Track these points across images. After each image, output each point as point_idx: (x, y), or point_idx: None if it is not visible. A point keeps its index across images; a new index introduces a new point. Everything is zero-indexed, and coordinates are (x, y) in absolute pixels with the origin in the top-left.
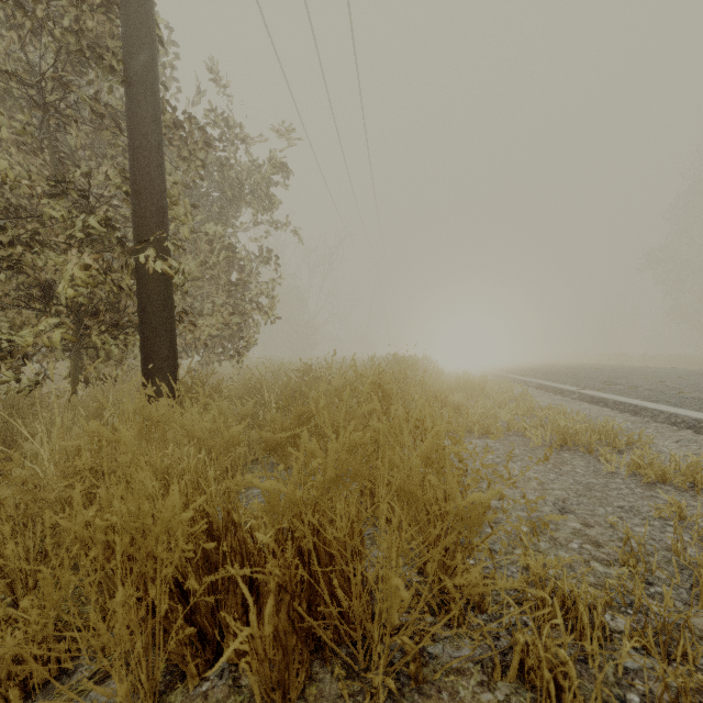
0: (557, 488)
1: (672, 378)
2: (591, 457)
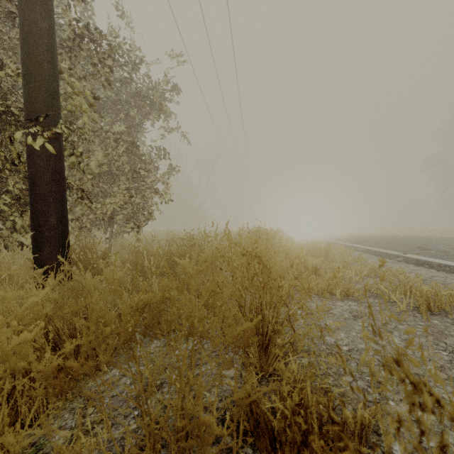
0: None
1: None
2: None
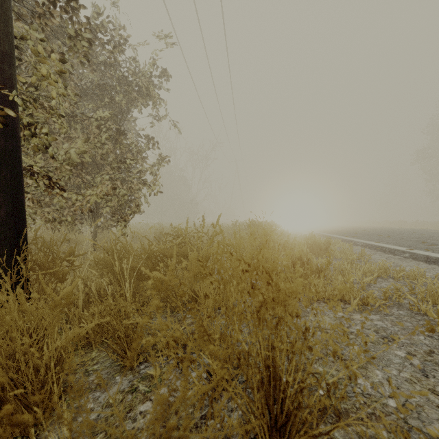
0: None
1: None
2: None
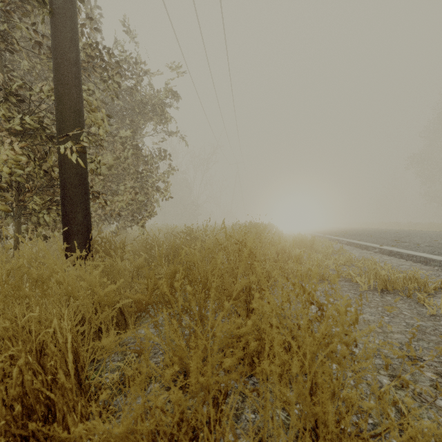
0: (395, 331)
1: (440, 238)
2: (409, 300)
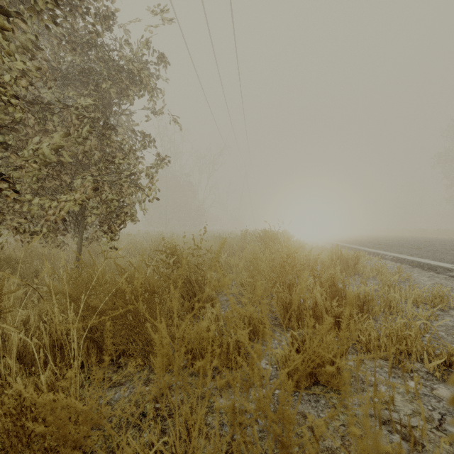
0: None
1: None
2: None
